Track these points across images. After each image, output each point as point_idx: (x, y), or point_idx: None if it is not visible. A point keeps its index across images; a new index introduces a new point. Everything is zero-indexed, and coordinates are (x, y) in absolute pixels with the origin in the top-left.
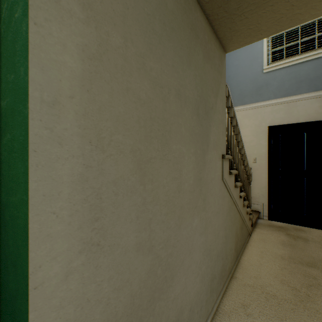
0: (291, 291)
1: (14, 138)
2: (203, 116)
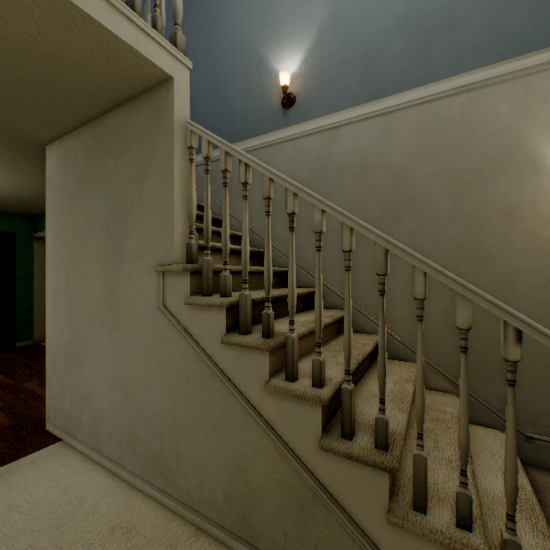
0: None
1: None
2: (116, 225)
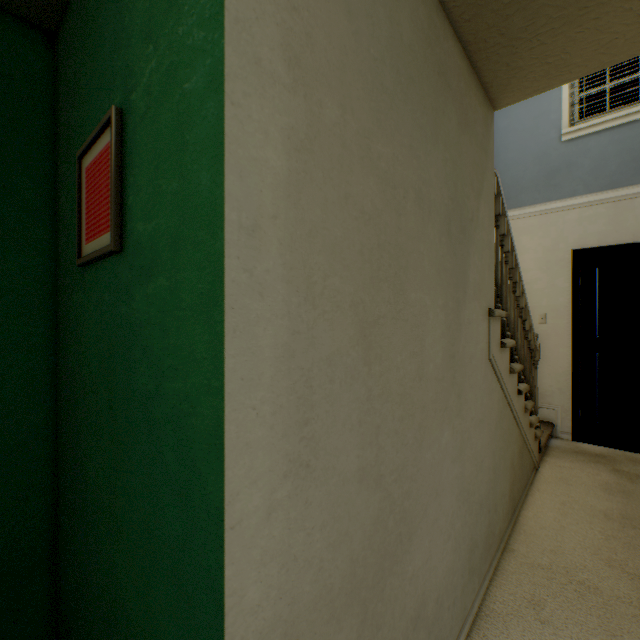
0: (630, 582)
1: (179, 285)
2: (457, 236)
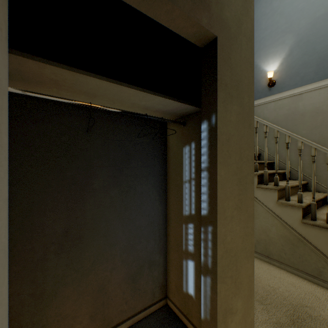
0: None
1: None
2: None
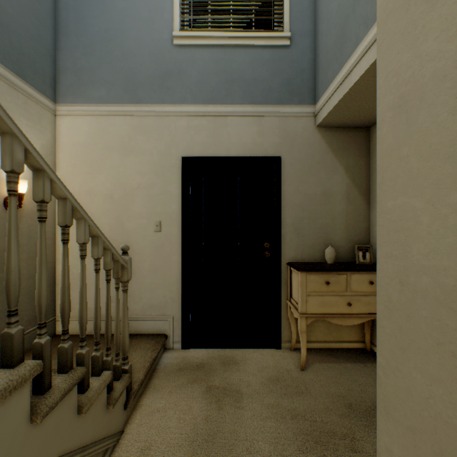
0: None
1: None
2: None
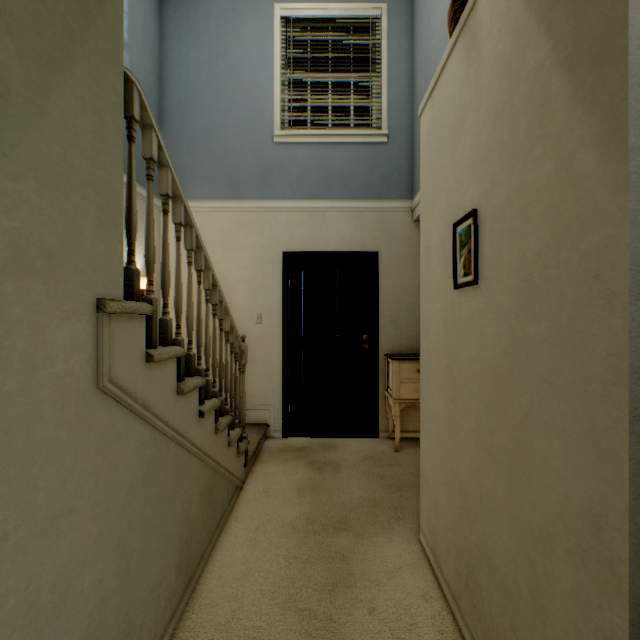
0: (301, 626)
1: None
2: None
